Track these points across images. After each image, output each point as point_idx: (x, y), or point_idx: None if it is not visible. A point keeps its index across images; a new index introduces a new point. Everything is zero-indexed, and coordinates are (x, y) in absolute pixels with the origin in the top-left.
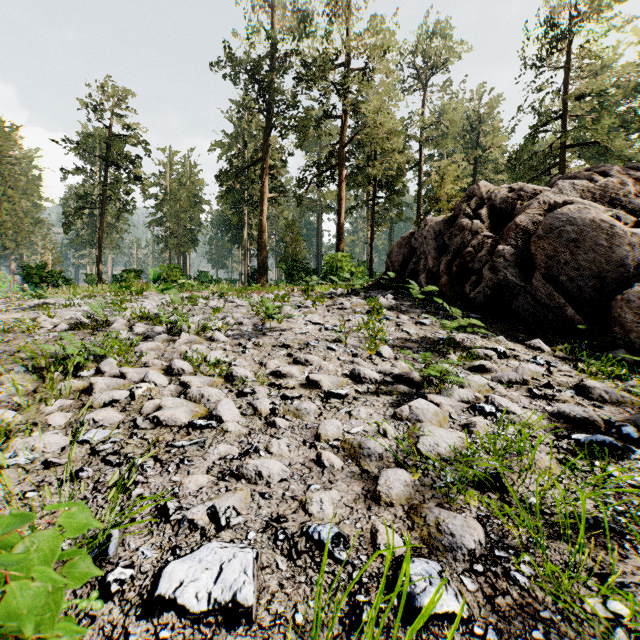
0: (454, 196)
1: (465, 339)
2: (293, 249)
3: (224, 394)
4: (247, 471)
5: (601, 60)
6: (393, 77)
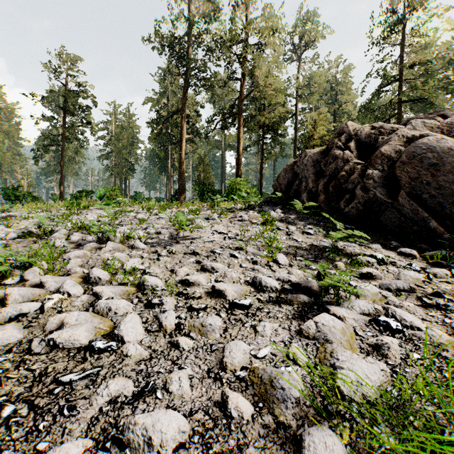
0: (324, 135)
1: (346, 247)
2: (204, 176)
3: (133, 305)
4: (134, 435)
5: (425, 41)
6: (277, 50)
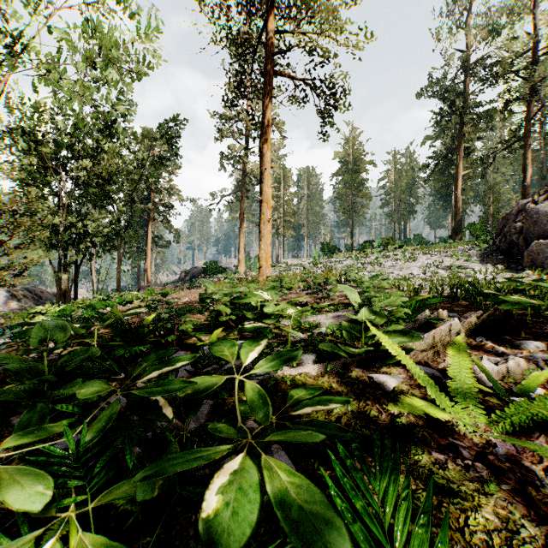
0: None
1: (472, 265)
2: (493, 208)
3: None
4: None
5: None
6: None
